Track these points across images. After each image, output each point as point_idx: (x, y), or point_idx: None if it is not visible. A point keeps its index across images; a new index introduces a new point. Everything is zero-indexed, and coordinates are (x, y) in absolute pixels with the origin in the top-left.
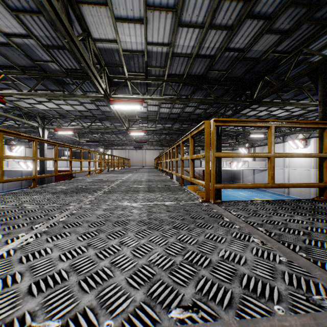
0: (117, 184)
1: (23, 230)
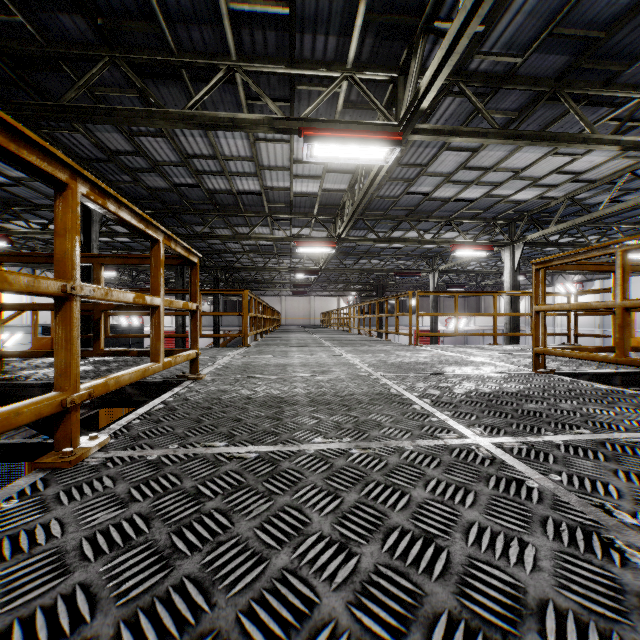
0: (507, 475)
1: (368, 363)
